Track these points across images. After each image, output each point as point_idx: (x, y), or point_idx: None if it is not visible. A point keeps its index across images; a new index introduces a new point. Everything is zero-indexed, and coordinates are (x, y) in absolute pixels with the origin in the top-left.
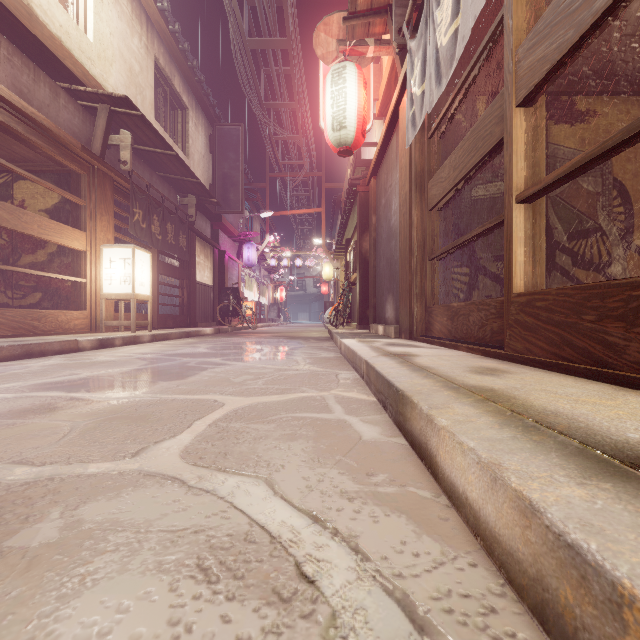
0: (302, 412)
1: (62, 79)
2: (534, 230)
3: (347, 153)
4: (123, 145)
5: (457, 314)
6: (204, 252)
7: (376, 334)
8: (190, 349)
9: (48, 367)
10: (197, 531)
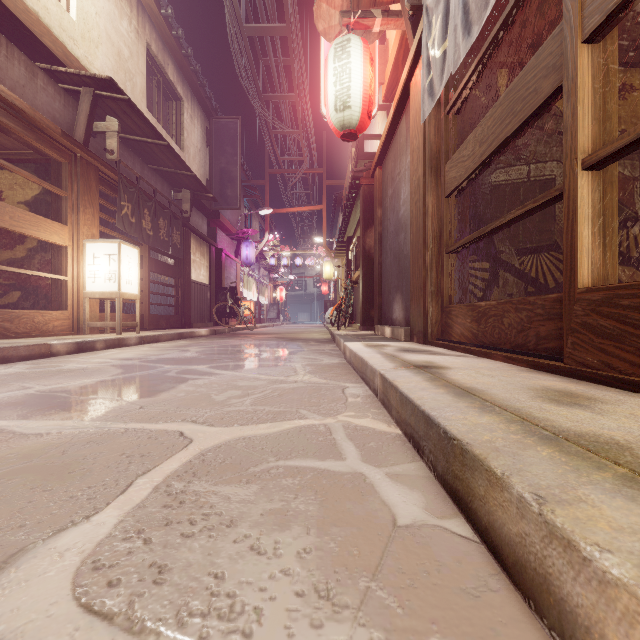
0: (299, 457)
1: (41, 59)
2: (605, 205)
3: (351, 137)
4: (109, 133)
5: (485, 315)
6: (200, 250)
7: (382, 336)
8: (177, 353)
9: None
10: None
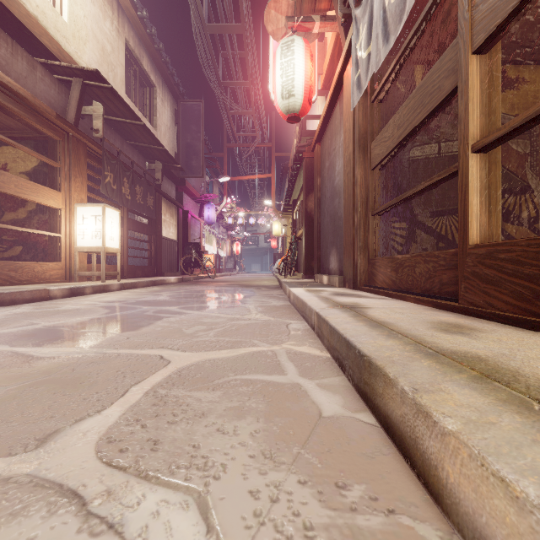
0: (252, 373)
1: (39, 55)
2: (490, 180)
3: (295, 119)
4: (95, 115)
5: (402, 266)
6: (169, 211)
7: (321, 283)
8: (152, 297)
9: (11, 316)
10: None
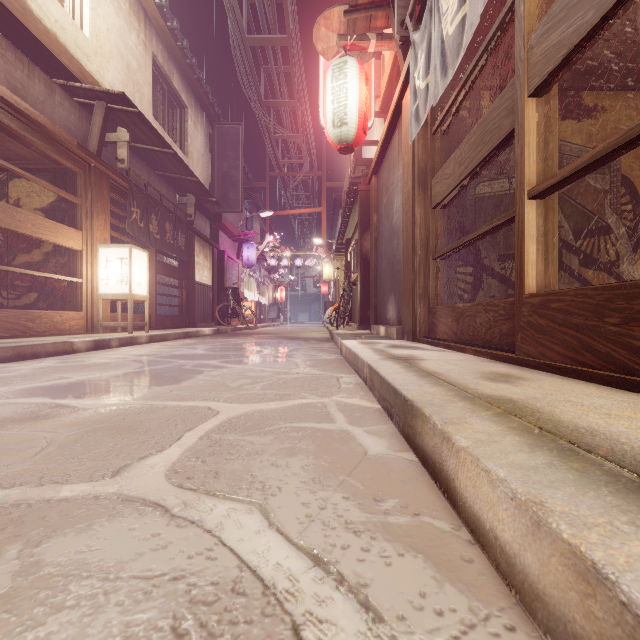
0: (302, 422)
1: (58, 75)
2: (547, 227)
3: (348, 150)
4: (120, 143)
5: (463, 315)
6: (203, 252)
7: (377, 335)
8: (187, 350)
9: (39, 370)
10: (176, 578)
